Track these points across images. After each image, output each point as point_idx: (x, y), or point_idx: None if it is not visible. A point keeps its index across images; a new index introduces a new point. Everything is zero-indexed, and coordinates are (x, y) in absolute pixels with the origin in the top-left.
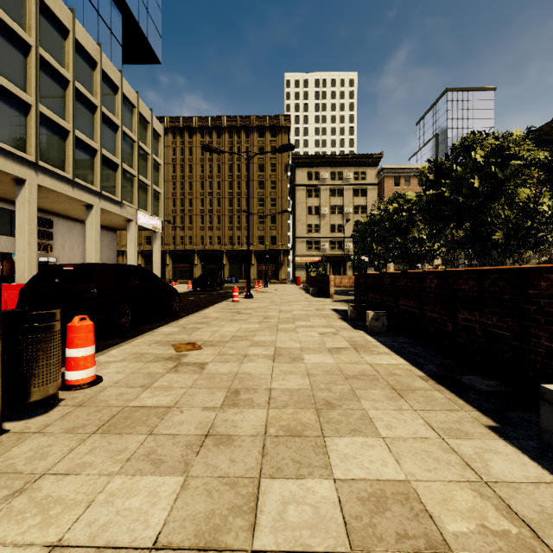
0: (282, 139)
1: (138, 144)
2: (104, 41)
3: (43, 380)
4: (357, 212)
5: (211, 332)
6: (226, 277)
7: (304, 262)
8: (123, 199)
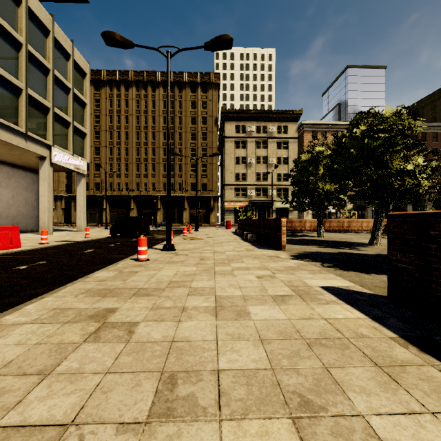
0: (213, 95)
1: (53, 73)
2: None
3: None
4: (279, 163)
5: None
6: (161, 221)
7: (232, 207)
8: (31, 131)
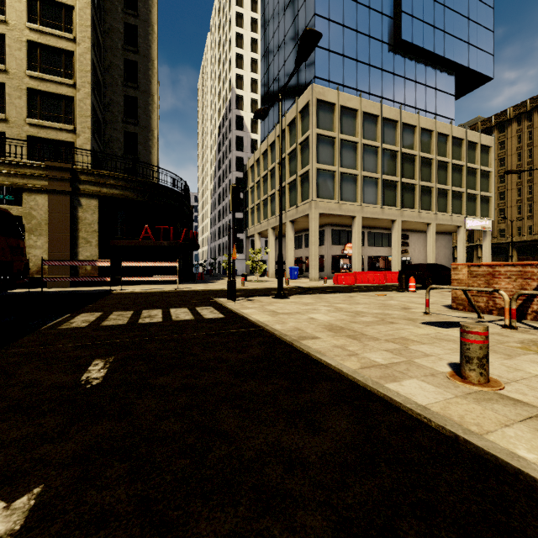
0: None
1: (466, 167)
2: (439, 104)
3: (405, 286)
4: None
5: None
6: None
7: None
8: (453, 212)
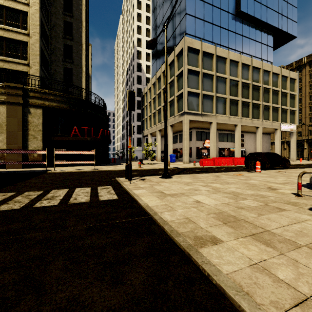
0: None
1: (281, 91)
2: (263, 53)
3: (254, 168)
4: None
5: (294, 171)
6: None
7: None
8: (273, 120)
